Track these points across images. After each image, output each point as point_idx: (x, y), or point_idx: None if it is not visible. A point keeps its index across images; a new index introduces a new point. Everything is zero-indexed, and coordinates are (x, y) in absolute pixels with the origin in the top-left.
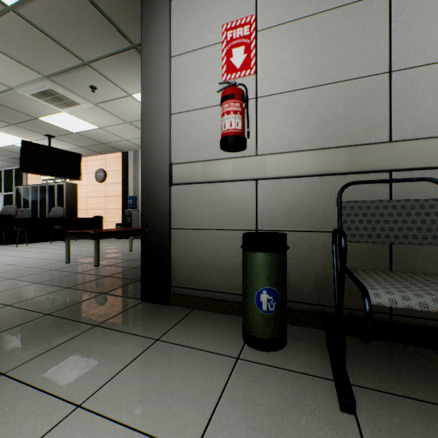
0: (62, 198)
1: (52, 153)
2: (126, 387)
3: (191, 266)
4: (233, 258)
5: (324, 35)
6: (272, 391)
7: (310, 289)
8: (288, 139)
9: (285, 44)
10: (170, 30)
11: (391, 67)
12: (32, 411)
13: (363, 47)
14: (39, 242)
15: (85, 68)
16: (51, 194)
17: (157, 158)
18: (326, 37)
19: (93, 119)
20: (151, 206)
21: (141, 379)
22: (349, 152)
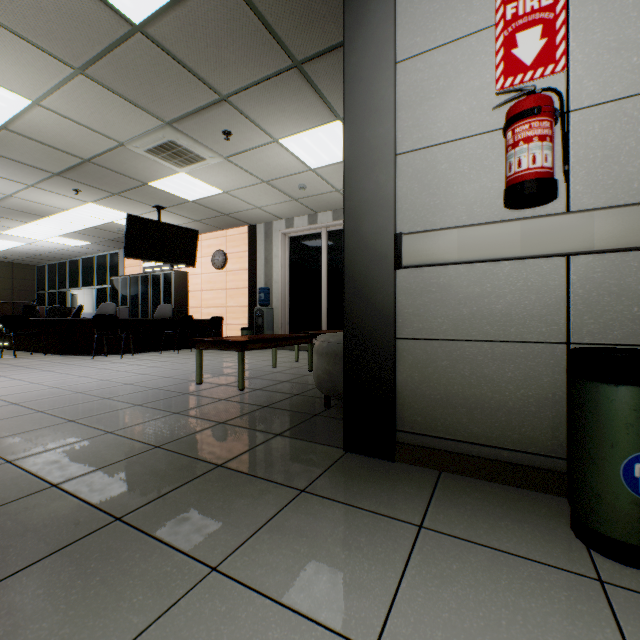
0: (169, 292)
1: (162, 231)
2: (433, 622)
3: (434, 400)
4: (516, 390)
5: None
6: None
7: None
8: (639, 179)
9: (631, 9)
10: (395, 20)
11: None
12: None
13: None
14: (145, 352)
15: (222, 105)
16: (155, 286)
17: (371, 226)
18: None
19: (218, 180)
20: (361, 302)
21: (447, 607)
22: None
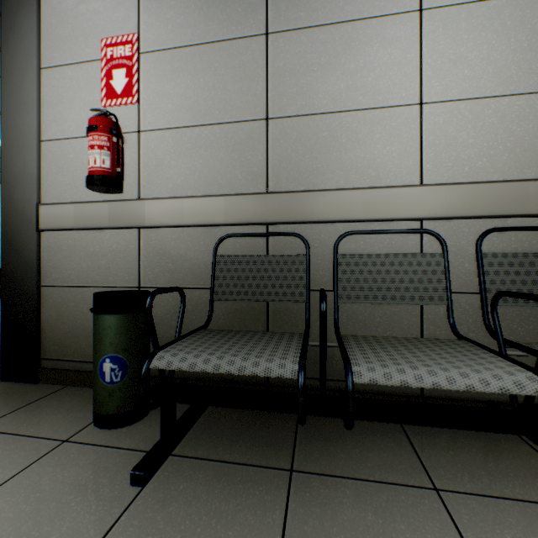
0: None
1: None
2: None
3: (66, 333)
4: None
5: (208, 70)
6: (71, 473)
7: None
8: (172, 182)
9: (169, 73)
10: (40, 34)
11: (268, 114)
12: None
13: (243, 89)
14: None
15: None
16: None
17: (21, 195)
18: (210, 72)
19: None
20: (14, 257)
21: None
22: (226, 202)
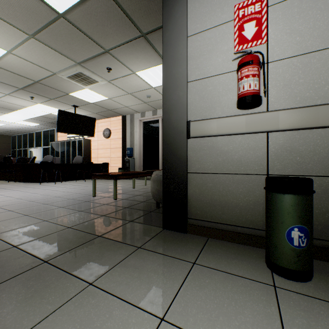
0: (81, 150)
1: (77, 118)
2: (192, 305)
3: (206, 203)
4: (244, 197)
5: None
6: None
7: (323, 227)
8: (300, 96)
9: (296, 14)
10: (187, 15)
11: None
12: (127, 320)
13: None
14: (68, 181)
15: (106, 54)
16: (74, 147)
17: (176, 117)
18: None
19: (105, 92)
20: (171, 155)
21: (200, 299)
22: None
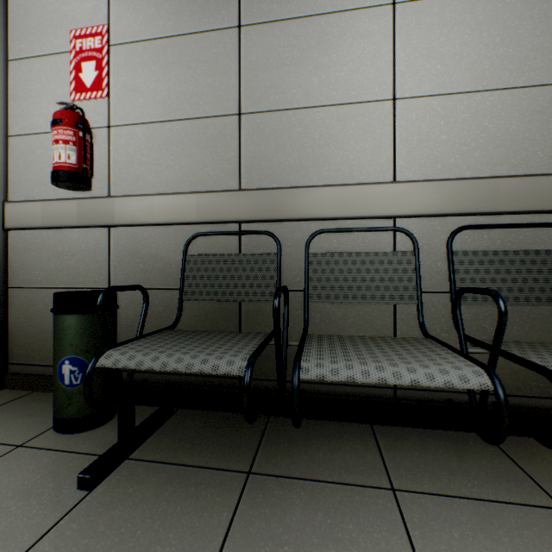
0: None
1: None
2: None
3: (34, 336)
4: None
5: (179, 63)
6: (18, 478)
7: None
8: (143, 179)
9: (140, 66)
10: (7, 25)
11: (240, 109)
12: None
13: (215, 83)
14: None
15: None
16: None
17: None
18: (181, 65)
19: None
20: None
21: None
22: (197, 200)
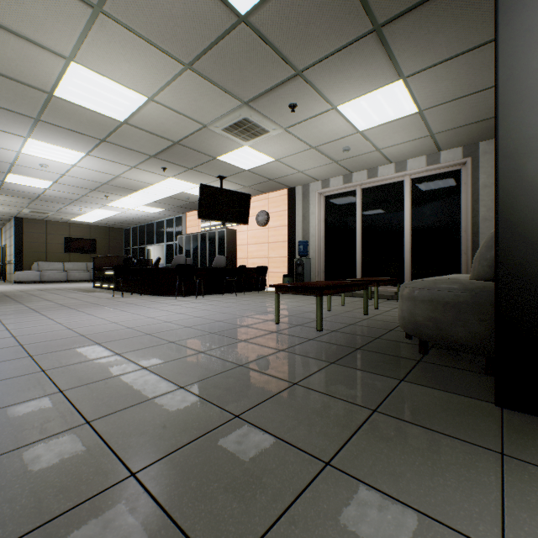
0: (223, 246)
1: (224, 196)
2: None
3: None
4: None
5: None
6: None
7: None
8: None
9: None
10: None
11: None
12: None
13: None
14: (210, 294)
15: (295, 80)
16: (211, 242)
17: None
18: None
19: (273, 149)
20: (524, 248)
21: None
22: None
